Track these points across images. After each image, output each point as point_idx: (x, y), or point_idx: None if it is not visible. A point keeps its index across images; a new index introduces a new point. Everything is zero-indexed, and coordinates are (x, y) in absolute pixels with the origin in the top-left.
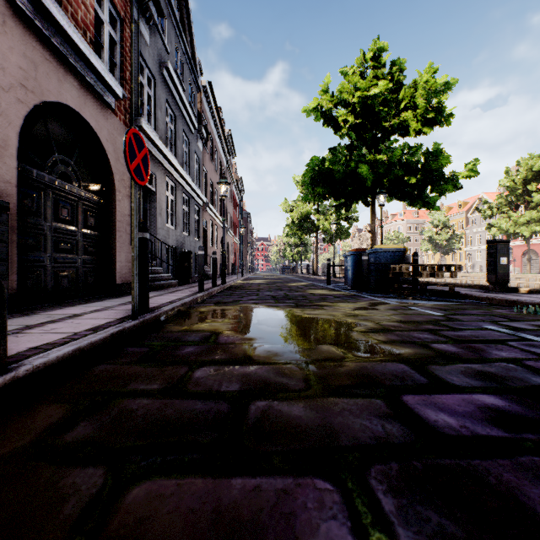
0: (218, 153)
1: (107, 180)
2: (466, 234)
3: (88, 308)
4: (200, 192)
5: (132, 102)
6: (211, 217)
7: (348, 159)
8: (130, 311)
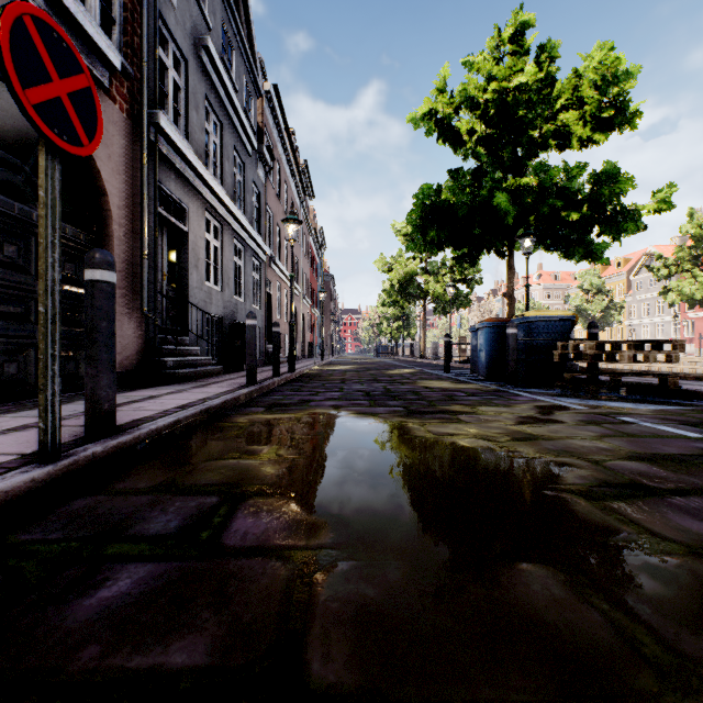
0: (288, 190)
1: (98, 206)
2: (627, 303)
3: (14, 421)
4: (261, 240)
5: (143, 84)
6: (278, 277)
7: (476, 187)
8: (81, 431)
